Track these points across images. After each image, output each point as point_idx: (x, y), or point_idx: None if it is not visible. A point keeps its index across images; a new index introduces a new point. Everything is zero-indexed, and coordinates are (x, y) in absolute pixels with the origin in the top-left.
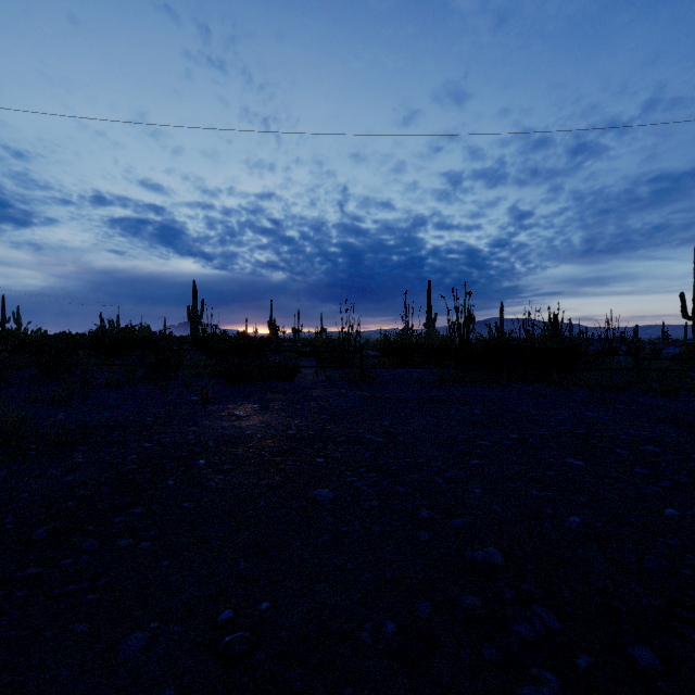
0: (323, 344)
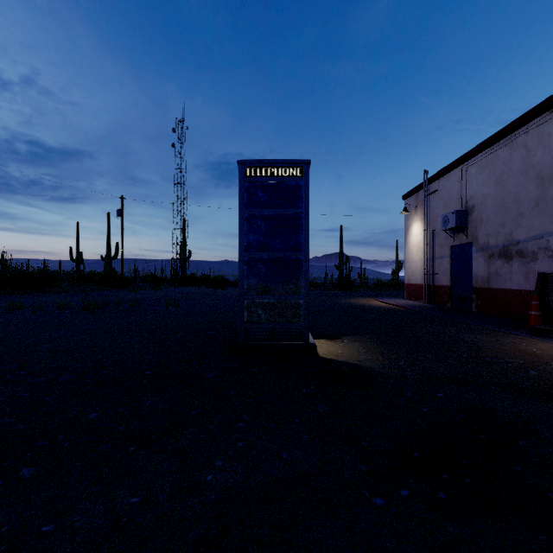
0: None
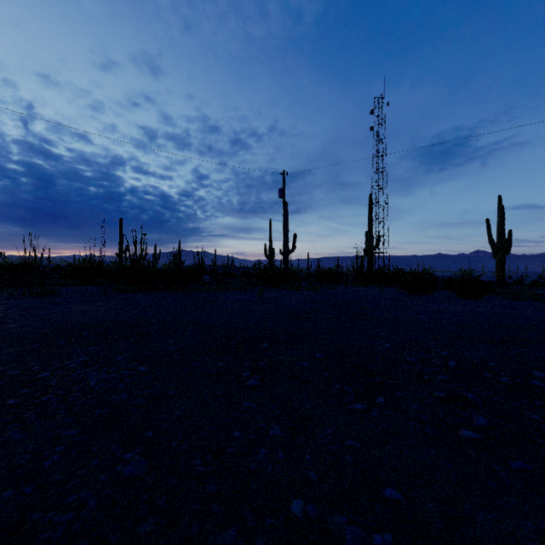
0: (1, 269)
